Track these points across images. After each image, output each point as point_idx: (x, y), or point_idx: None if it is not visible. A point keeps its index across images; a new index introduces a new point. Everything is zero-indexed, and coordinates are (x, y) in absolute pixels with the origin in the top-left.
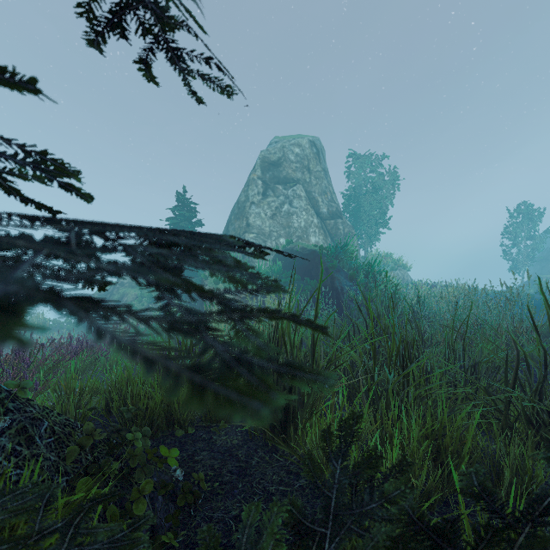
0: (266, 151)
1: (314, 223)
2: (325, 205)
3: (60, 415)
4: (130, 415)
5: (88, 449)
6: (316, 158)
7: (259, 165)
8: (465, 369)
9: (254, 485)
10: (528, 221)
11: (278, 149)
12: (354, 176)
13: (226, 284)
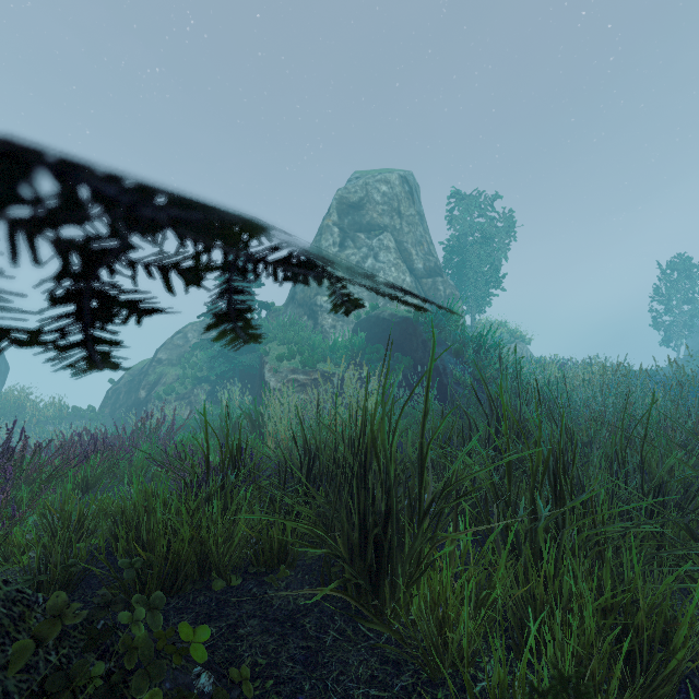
0: (344, 190)
1: (406, 282)
2: (420, 259)
3: (8, 584)
4: (132, 573)
5: (51, 641)
6: (409, 198)
7: (334, 207)
8: (643, 490)
9: (330, 685)
10: (686, 279)
11: (359, 187)
12: (458, 222)
13: (292, 362)
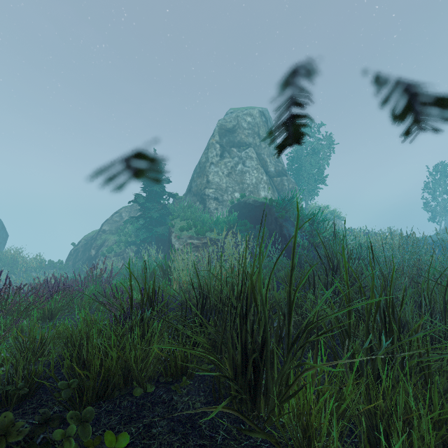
0: (223, 120)
1: (263, 179)
2: (272, 165)
3: None
4: (69, 393)
5: None
6: (265, 125)
7: (217, 131)
8: (446, 323)
9: None
10: (445, 178)
11: (233, 118)
12: None
13: (189, 232)
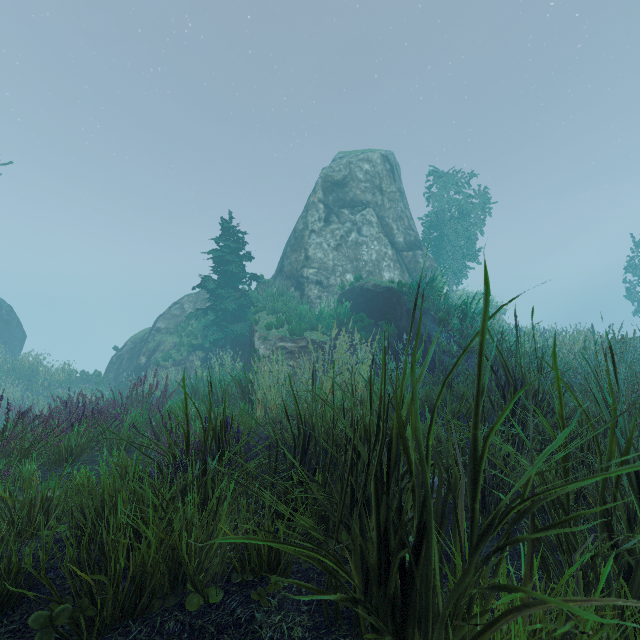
0: (329, 168)
1: (388, 254)
2: (401, 234)
3: None
4: (48, 637)
5: None
6: (390, 176)
7: (320, 185)
8: None
9: None
10: None
11: (343, 166)
12: (435, 199)
13: (280, 330)
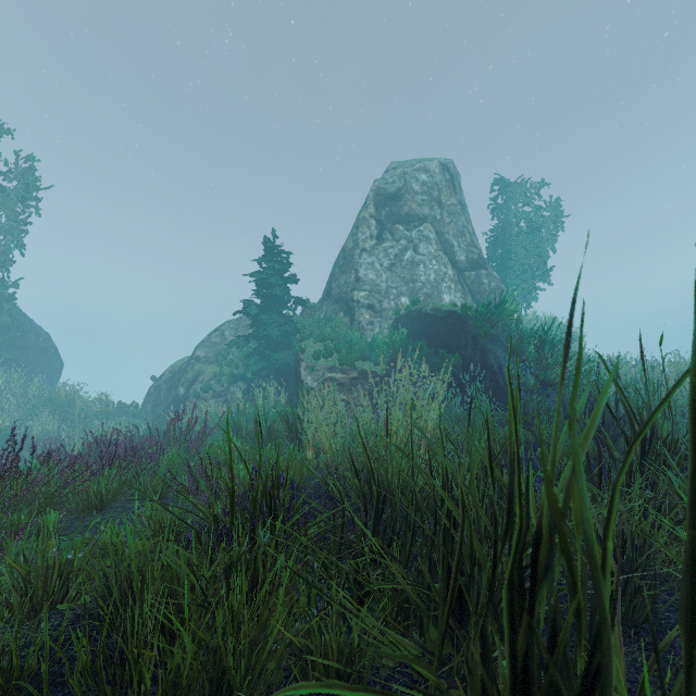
0: (382, 180)
1: (448, 275)
2: (462, 251)
3: None
4: None
5: None
6: (450, 187)
7: (371, 199)
8: None
9: None
10: None
11: (397, 177)
12: (501, 212)
13: (329, 360)
